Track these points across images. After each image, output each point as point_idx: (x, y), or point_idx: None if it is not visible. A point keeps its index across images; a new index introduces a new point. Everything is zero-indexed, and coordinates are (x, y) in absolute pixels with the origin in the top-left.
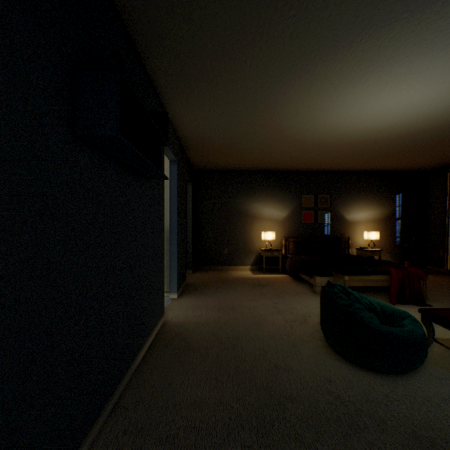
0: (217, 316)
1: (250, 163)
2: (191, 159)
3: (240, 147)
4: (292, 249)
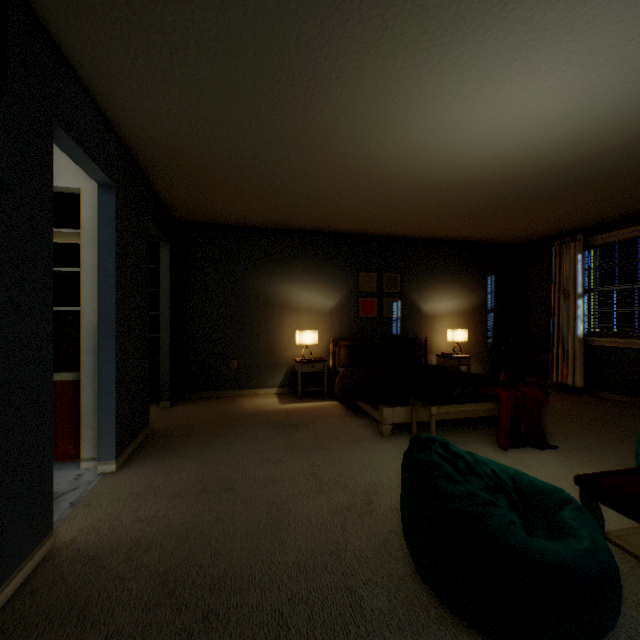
0: (191, 513)
1: (276, 214)
2: (165, 199)
3: (254, 177)
4: (344, 358)
